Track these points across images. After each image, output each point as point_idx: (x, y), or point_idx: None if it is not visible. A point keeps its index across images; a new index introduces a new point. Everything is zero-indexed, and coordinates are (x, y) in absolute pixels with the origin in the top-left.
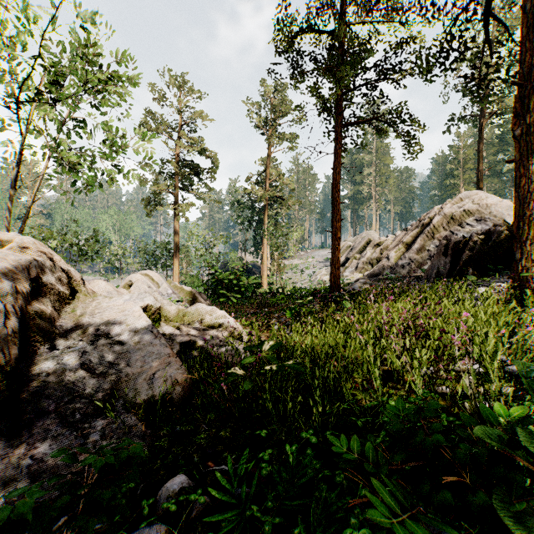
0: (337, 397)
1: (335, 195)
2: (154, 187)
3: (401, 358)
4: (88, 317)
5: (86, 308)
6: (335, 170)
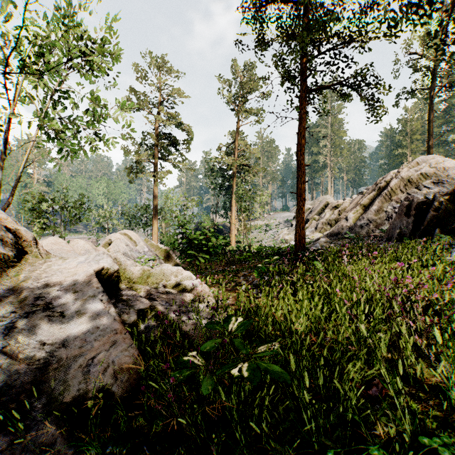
0: (335, 413)
1: (300, 158)
2: (135, 156)
3: (441, 365)
4: (31, 282)
5: (33, 271)
6: (299, 134)
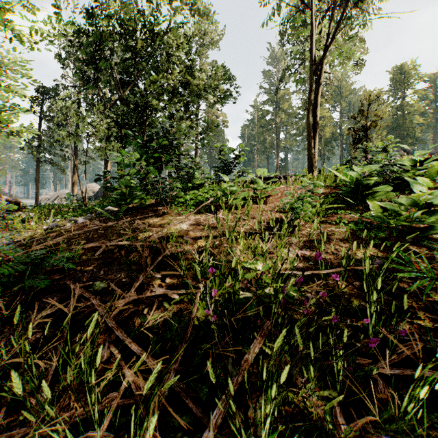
0: None
1: (37, 182)
2: None
3: None
4: None
5: None
6: (36, 174)
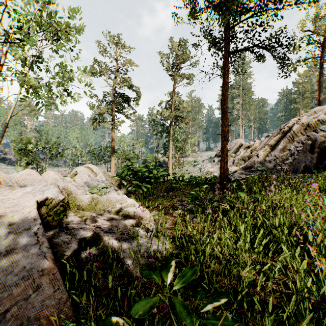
0: None
1: (224, 106)
2: (98, 110)
3: None
4: None
5: None
6: (223, 87)
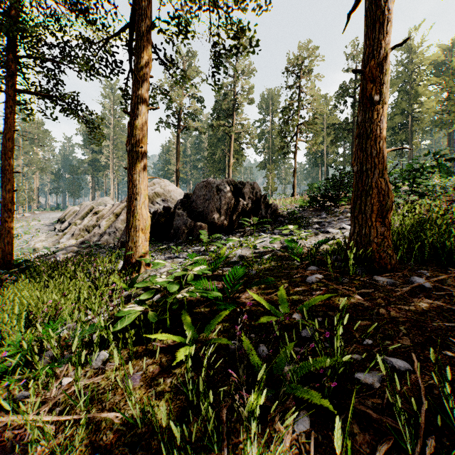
0: None
1: (6, 163)
2: None
3: None
4: None
5: None
6: (5, 135)
